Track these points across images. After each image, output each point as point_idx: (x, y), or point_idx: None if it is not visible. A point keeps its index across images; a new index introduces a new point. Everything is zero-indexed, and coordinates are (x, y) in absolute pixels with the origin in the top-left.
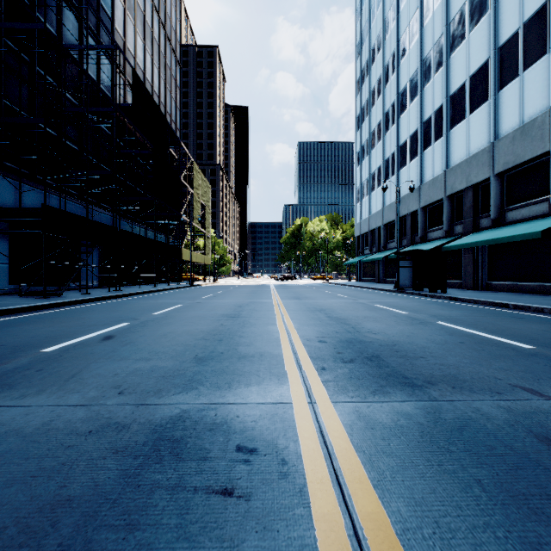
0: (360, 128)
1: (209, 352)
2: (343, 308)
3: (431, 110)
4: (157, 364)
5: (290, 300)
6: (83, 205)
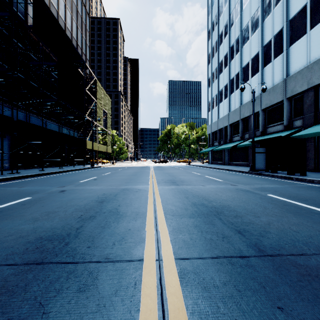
0: (211, 61)
1: None
2: (243, 206)
3: (271, 35)
4: None
5: (167, 185)
6: None
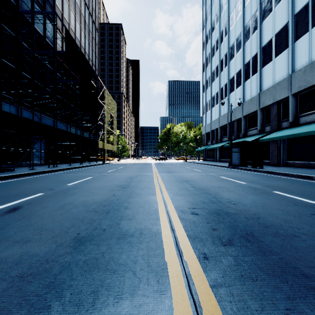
0: (205, 70)
1: (92, 229)
2: (201, 180)
3: (250, 57)
4: (30, 250)
5: (164, 173)
6: (34, 113)
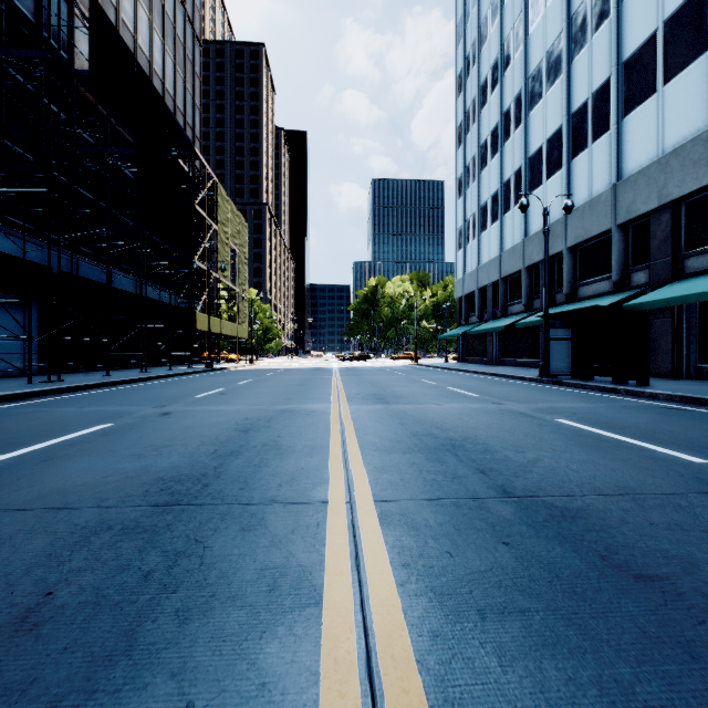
0: (463, 142)
1: None
2: (503, 437)
3: (587, 92)
4: None
5: (366, 403)
6: (3, 230)
